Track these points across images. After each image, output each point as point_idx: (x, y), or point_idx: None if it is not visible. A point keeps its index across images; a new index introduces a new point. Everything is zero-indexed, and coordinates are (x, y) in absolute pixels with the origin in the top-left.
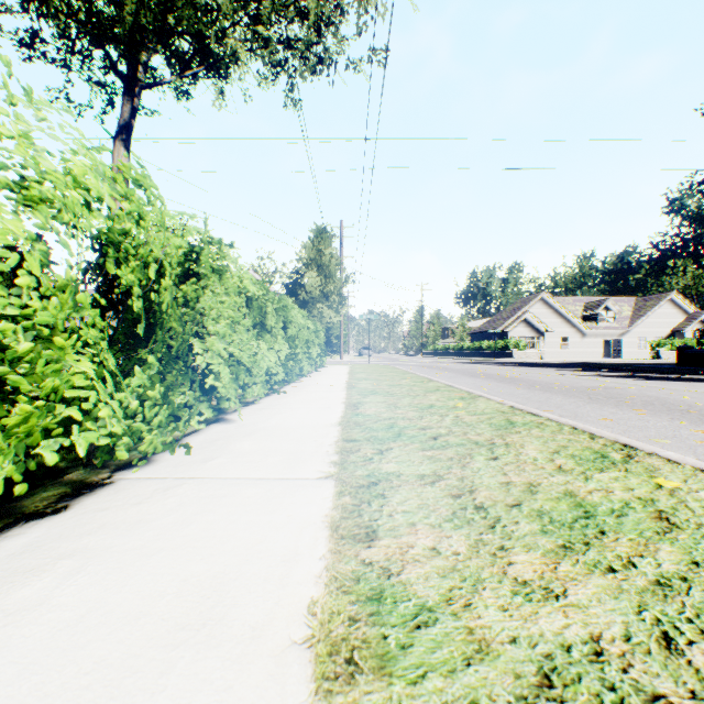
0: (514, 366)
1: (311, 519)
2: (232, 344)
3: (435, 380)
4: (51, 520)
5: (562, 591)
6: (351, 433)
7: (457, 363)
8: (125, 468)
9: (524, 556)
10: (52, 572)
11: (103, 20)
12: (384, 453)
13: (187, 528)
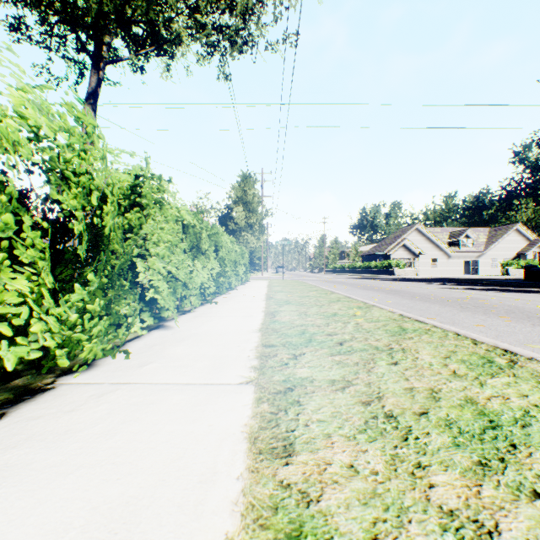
0: (396, 281)
1: (231, 429)
2: (170, 264)
3: (336, 292)
4: None
5: (494, 525)
6: (269, 339)
7: (351, 278)
8: (69, 372)
9: (443, 476)
10: None
11: (75, 9)
12: (298, 358)
13: (111, 440)
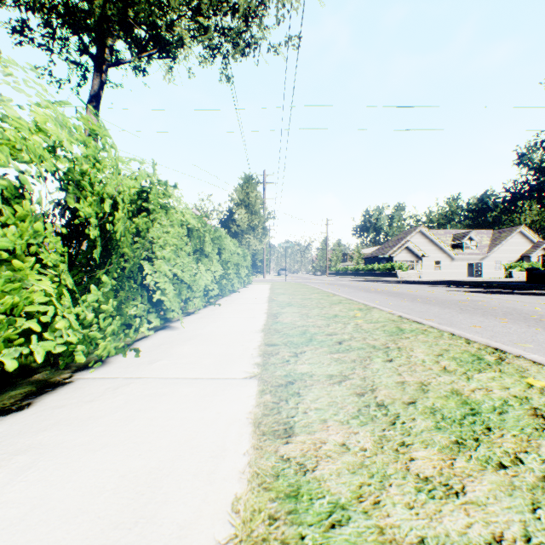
0: (399, 284)
1: (237, 416)
2: (176, 266)
3: (337, 294)
4: (14, 417)
5: (461, 487)
6: (271, 339)
7: (354, 281)
8: (84, 368)
9: (423, 452)
10: (6, 468)
11: (78, 12)
12: (299, 356)
13: (130, 424)
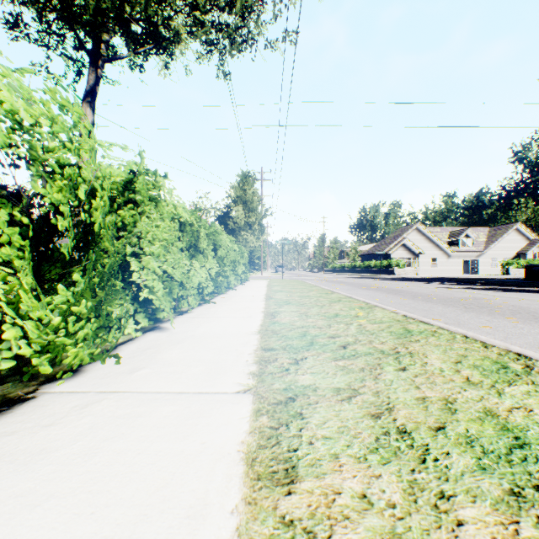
0: (396, 281)
1: (226, 448)
2: (166, 263)
3: (336, 292)
4: None
5: None
6: (269, 342)
7: (351, 278)
8: (54, 379)
9: (472, 509)
10: None
11: (72, 6)
12: (299, 363)
13: (89, 461)
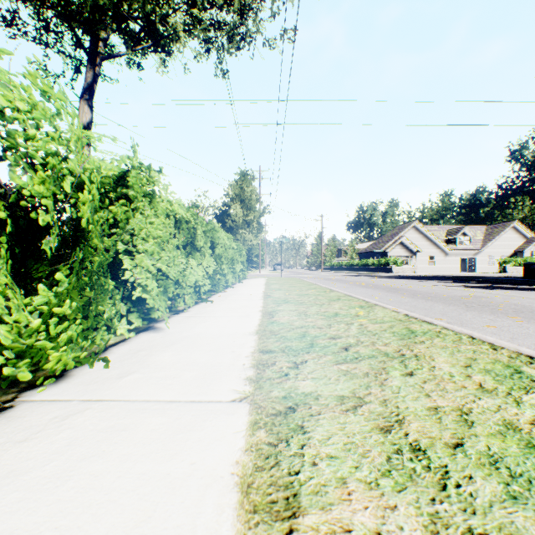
0: (395, 279)
1: (218, 470)
2: (160, 261)
3: (335, 290)
4: None
5: None
6: (267, 343)
7: (349, 276)
8: (36, 386)
9: None
10: None
11: (70, 3)
12: (299, 367)
13: (61, 487)
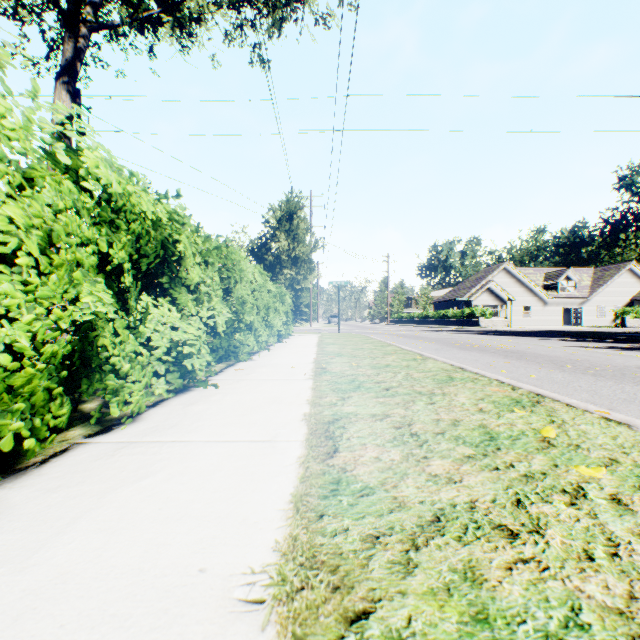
0: (492, 335)
1: None
2: None
3: (428, 356)
4: None
5: None
6: None
7: (428, 331)
8: None
9: None
10: None
11: None
12: None
13: None
